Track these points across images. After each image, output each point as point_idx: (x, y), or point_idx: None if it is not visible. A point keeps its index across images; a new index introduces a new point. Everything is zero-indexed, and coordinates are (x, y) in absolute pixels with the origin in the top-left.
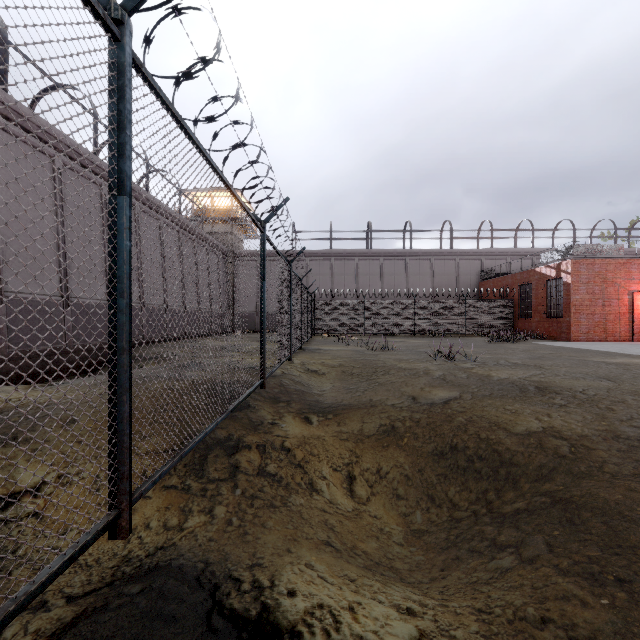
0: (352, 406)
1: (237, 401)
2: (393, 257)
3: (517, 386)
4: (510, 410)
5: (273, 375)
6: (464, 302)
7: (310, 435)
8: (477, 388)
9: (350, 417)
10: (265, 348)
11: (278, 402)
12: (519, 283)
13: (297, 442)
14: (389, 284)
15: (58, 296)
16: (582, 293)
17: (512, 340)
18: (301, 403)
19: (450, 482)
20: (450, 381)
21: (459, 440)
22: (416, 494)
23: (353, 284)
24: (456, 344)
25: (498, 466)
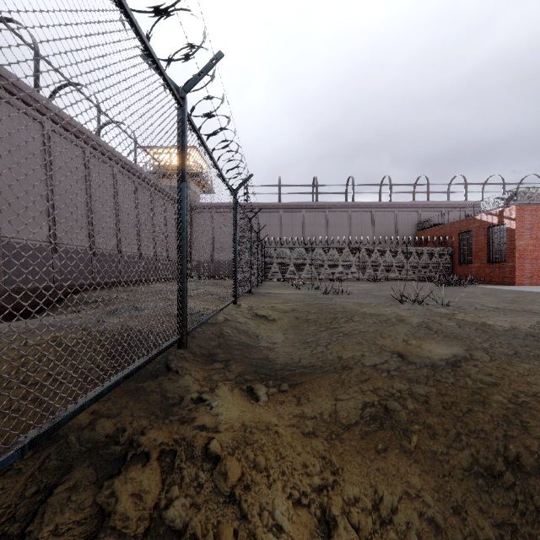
0: (315, 369)
1: (81, 399)
2: (337, 209)
3: None
4: None
5: (213, 322)
6: (405, 249)
7: (254, 425)
8: (486, 343)
9: (315, 390)
10: (185, 286)
11: (212, 362)
12: (458, 231)
13: (232, 442)
14: (333, 234)
15: None
16: (526, 238)
17: (462, 284)
18: (244, 363)
19: None
20: (439, 332)
21: (522, 450)
22: None
23: (300, 234)
24: (406, 288)
25: None
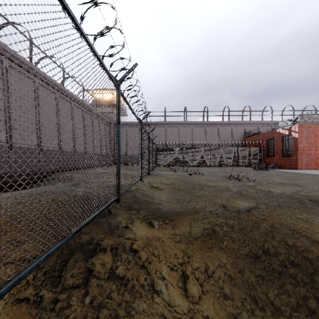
0: (182, 213)
1: (86, 220)
2: (198, 125)
3: (295, 199)
4: (302, 219)
5: (130, 190)
6: (237, 148)
7: (152, 237)
8: (267, 200)
9: (181, 222)
10: (120, 173)
11: (131, 210)
12: (266, 138)
13: (142, 244)
14: (196, 139)
15: (5, 142)
16: (304, 143)
17: (267, 169)
18: (147, 210)
19: (268, 284)
20: (245, 195)
21: (270, 246)
22: (240, 295)
23: (177, 139)
24: (235, 171)
25: (312, 274)
